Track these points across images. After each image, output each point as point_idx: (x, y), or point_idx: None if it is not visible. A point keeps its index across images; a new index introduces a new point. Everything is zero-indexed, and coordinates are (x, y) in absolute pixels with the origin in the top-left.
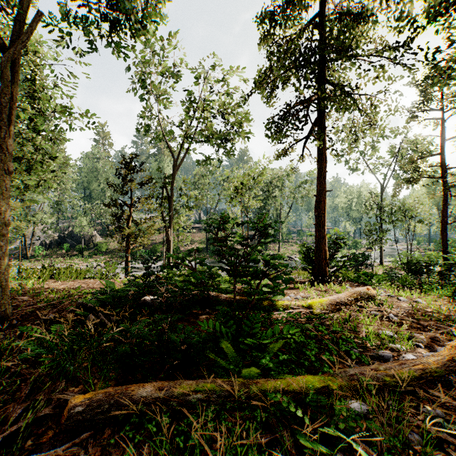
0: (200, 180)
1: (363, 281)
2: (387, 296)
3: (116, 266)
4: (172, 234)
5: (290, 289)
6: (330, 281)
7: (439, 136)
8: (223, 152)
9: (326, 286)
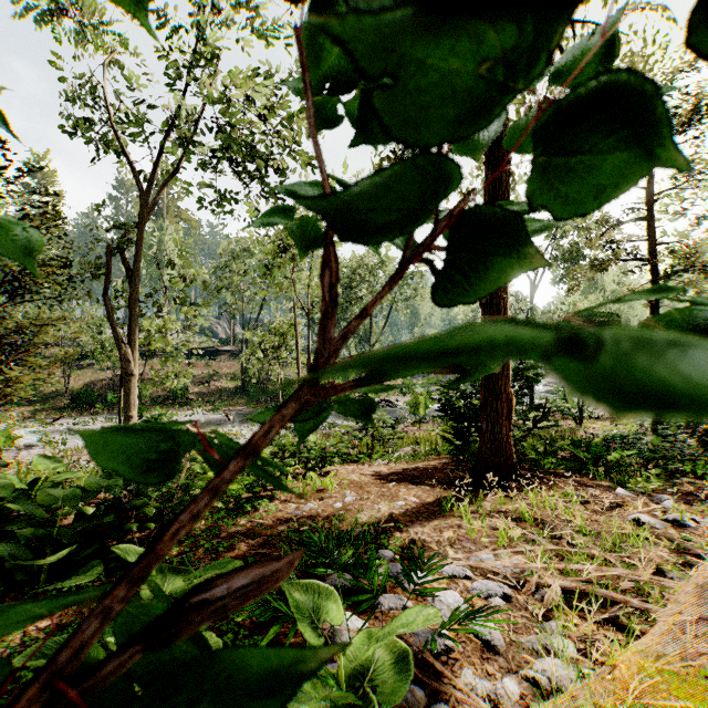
0: (231, 266)
1: (583, 466)
2: (707, 526)
3: (39, 428)
4: (138, 358)
5: (430, 518)
6: (523, 474)
7: (645, 189)
8: (262, 190)
9: (523, 497)
